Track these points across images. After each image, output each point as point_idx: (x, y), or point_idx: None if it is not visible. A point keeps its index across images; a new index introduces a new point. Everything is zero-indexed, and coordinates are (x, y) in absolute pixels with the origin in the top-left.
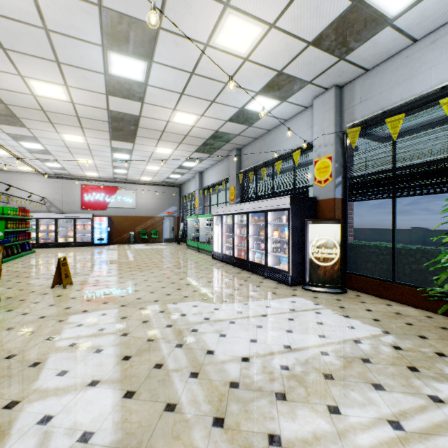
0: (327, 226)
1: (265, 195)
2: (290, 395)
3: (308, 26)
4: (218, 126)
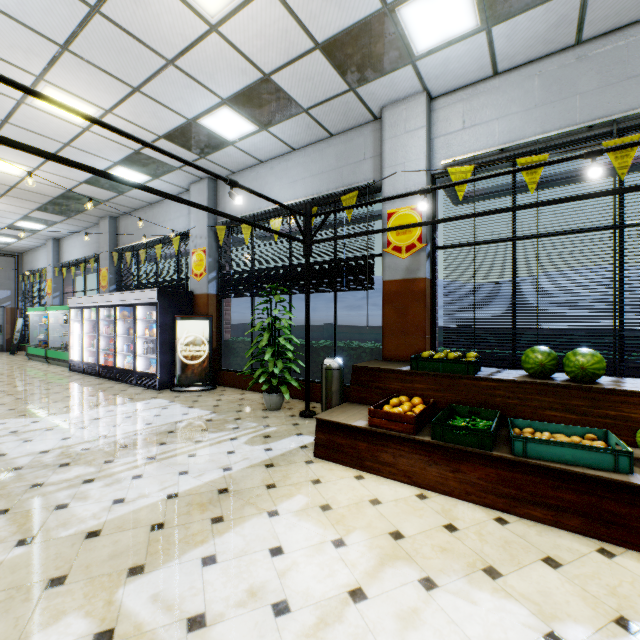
0: (195, 323)
1: (146, 284)
2: (75, 462)
3: (152, 124)
4: (70, 185)
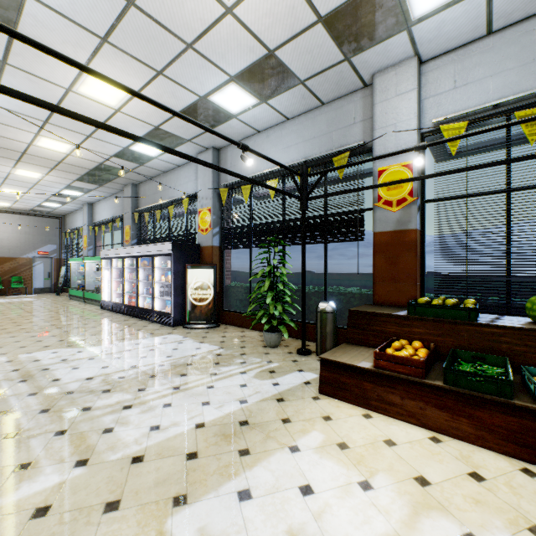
0: (203, 270)
1: (161, 238)
2: (115, 389)
3: (170, 102)
4: (103, 159)
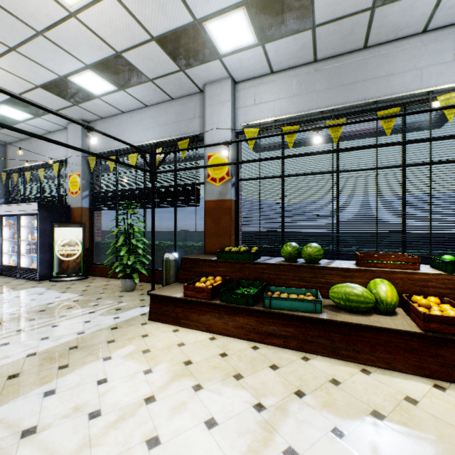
0: (71, 229)
1: (31, 199)
2: None
3: (29, 76)
4: None
